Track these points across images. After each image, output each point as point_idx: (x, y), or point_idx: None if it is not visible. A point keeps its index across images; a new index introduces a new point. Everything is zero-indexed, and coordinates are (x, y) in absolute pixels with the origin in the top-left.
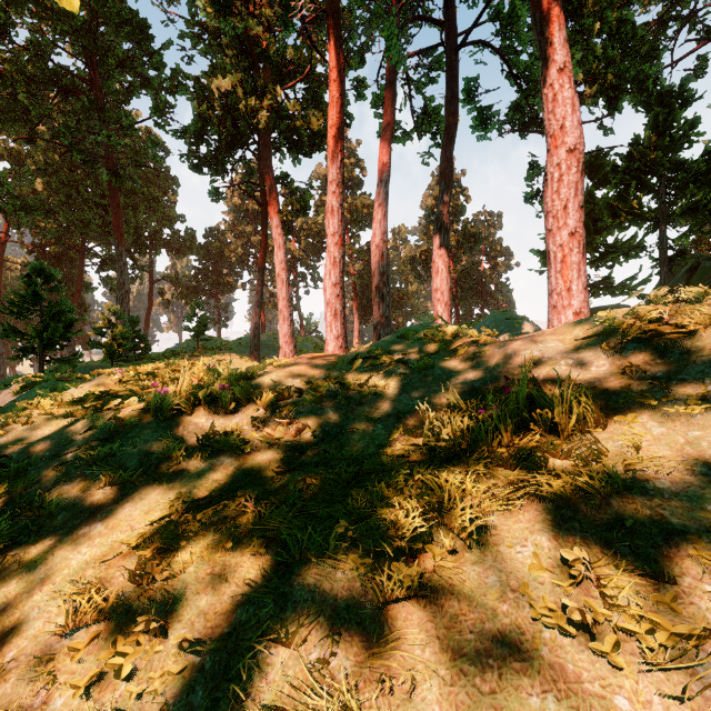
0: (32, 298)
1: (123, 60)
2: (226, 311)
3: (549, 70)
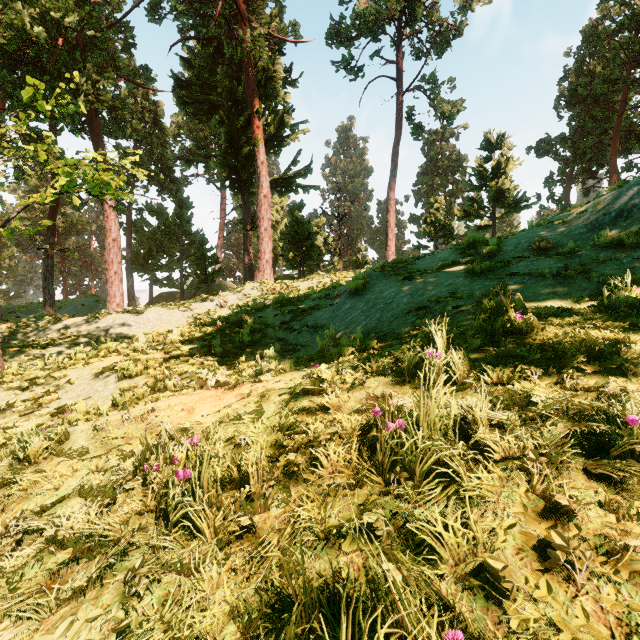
0: None
1: None
2: None
3: (105, 205)
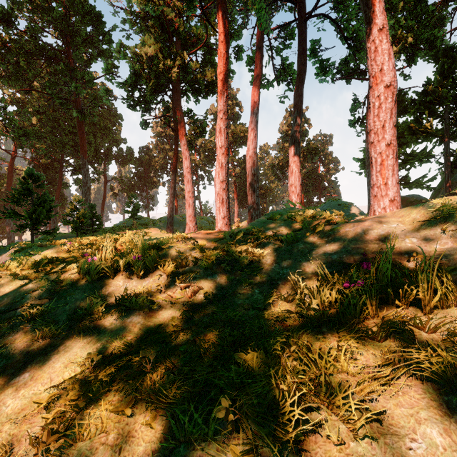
0: (26, 192)
1: (86, 38)
2: (152, 200)
3: (372, 30)
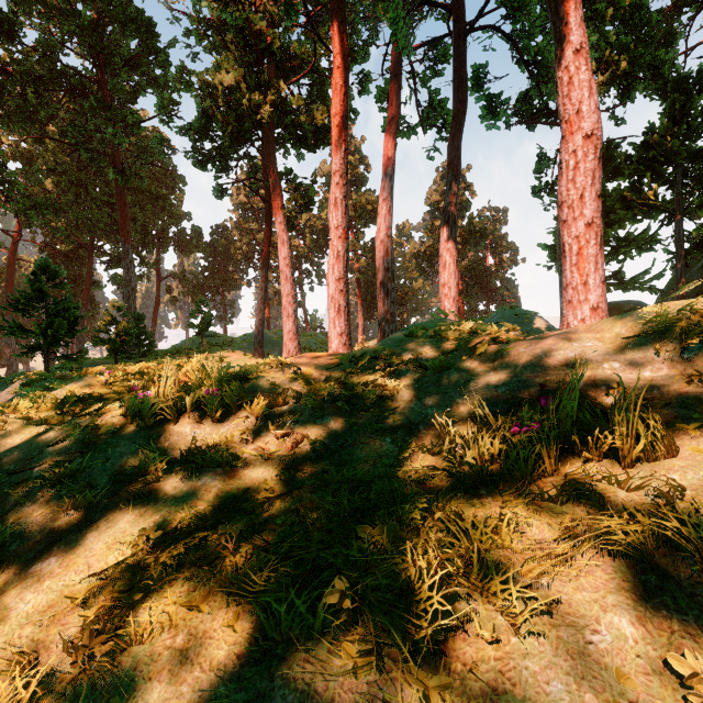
0: (37, 295)
1: (130, 59)
2: (231, 308)
3: (564, 52)
